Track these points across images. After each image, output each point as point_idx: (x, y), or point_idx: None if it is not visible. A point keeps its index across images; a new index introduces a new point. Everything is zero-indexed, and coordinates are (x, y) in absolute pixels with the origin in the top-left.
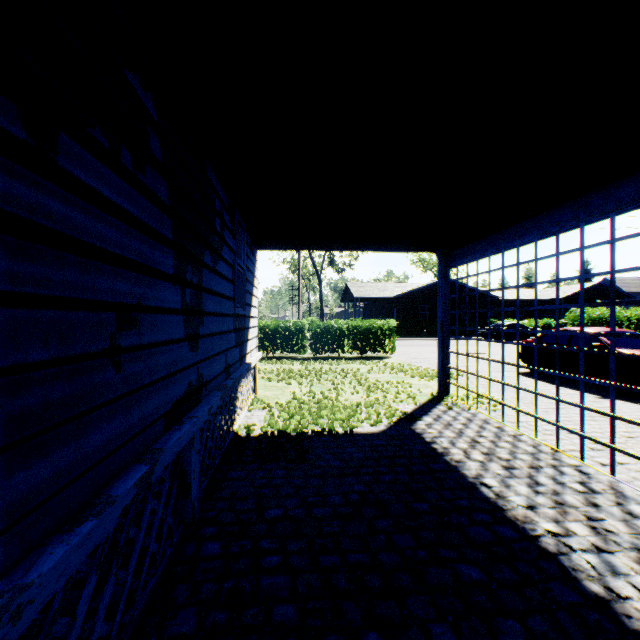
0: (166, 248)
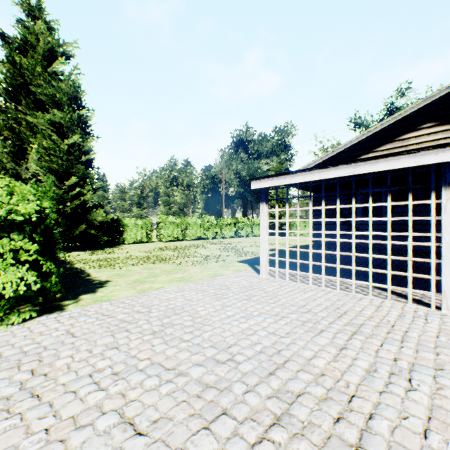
0: (427, 213)
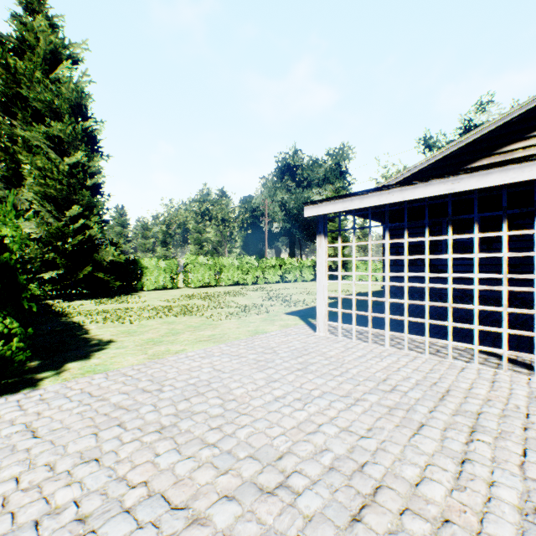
0: None
